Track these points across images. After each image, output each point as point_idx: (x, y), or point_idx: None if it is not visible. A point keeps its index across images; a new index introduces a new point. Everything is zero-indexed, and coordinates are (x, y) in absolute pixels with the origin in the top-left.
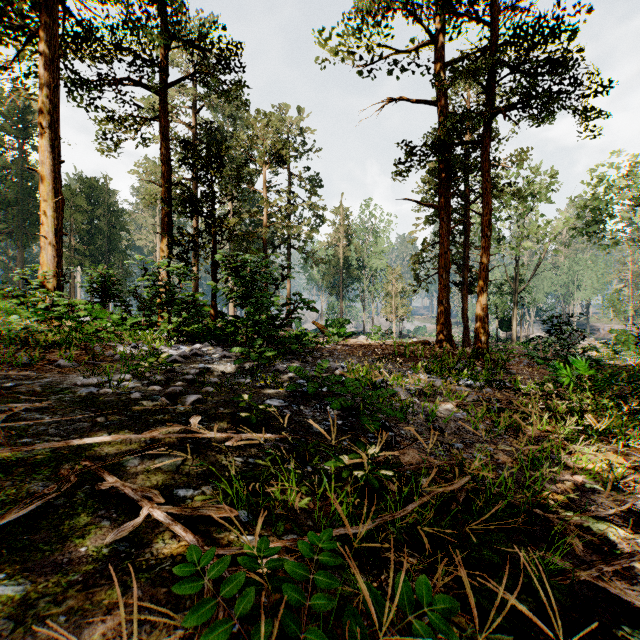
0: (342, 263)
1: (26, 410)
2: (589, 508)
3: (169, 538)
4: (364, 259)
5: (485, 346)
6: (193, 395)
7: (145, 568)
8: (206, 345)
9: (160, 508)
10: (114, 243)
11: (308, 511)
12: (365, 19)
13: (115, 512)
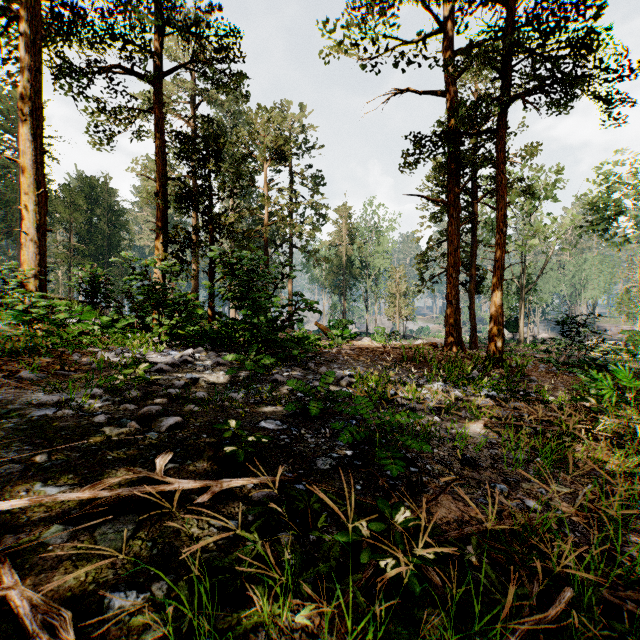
0: (345, 263)
1: None
2: None
3: None
4: (367, 258)
5: (500, 350)
6: (171, 418)
7: None
8: (199, 350)
9: None
10: (114, 243)
11: (311, 631)
12: (370, 4)
13: None
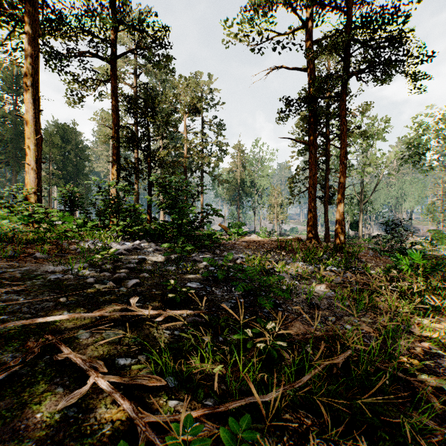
0: (239, 183)
1: (7, 292)
2: (438, 370)
3: (110, 403)
4: (255, 180)
5: (342, 242)
6: (133, 280)
7: (89, 432)
8: (143, 241)
9: (103, 377)
10: (80, 169)
11: (221, 376)
12: (256, 10)
13: (68, 379)
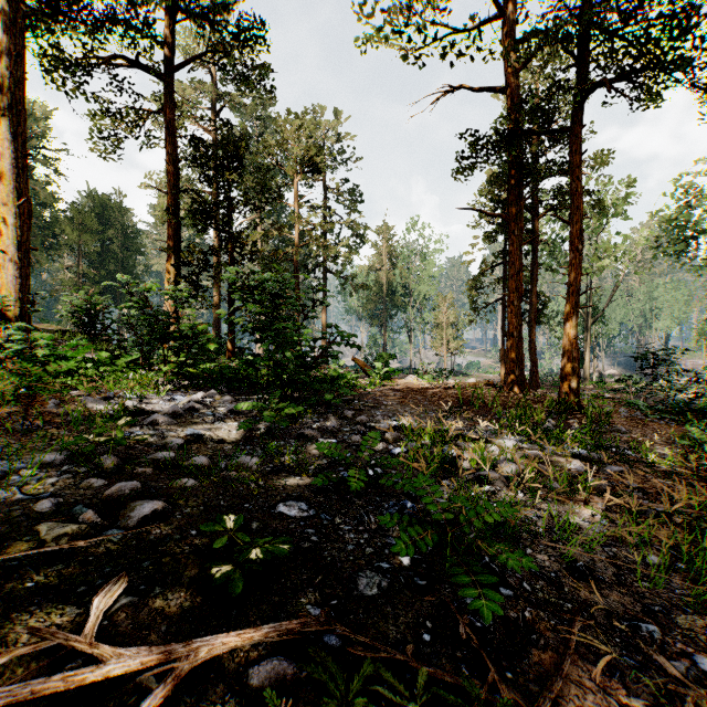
0: (385, 290)
1: None
2: None
3: None
4: (410, 285)
5: (575, 392)
6: (147, 503)
7: None
8: (212, 393)
9: None
10: (128, 268)
11: None
12: None
13: None
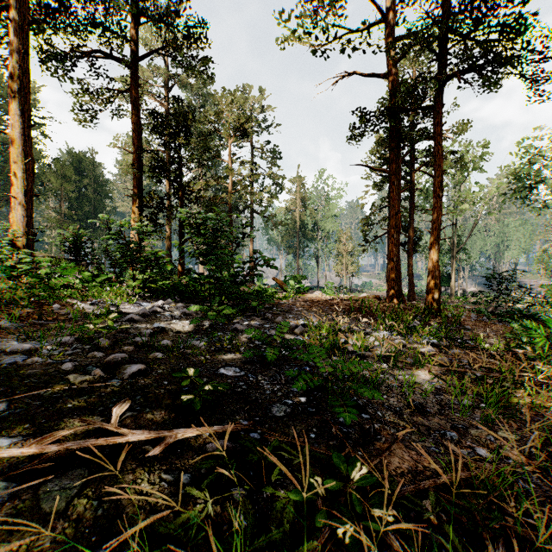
0: (299, 226)
1: None
2: None
3: None
4: (318, 222)
5: (437, 302)
6: (134, 365)
7: None
8: (169, 301)
9: None
10: (99, 209)
11: None
12: None
13: None
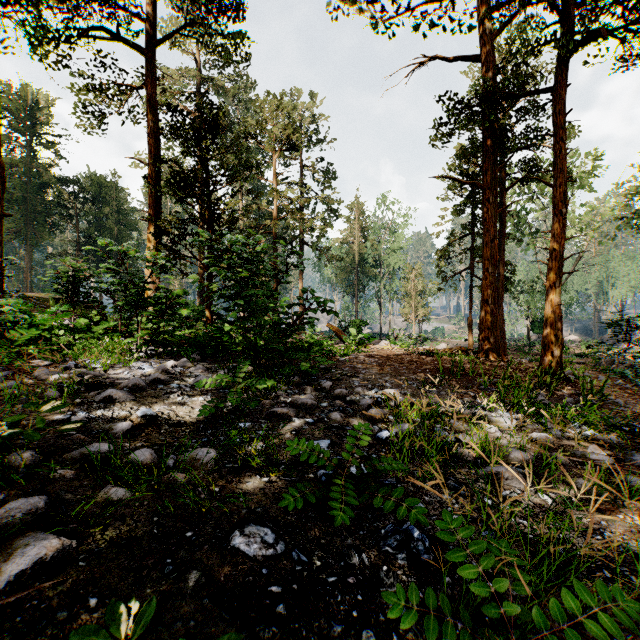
0: (357, 261)
1: None
2: None
3: None
4: (381, 256)
5: (558, 360)
6: (34, 544)
7: None
8: (183, 362)
9: None
10: (122, 242)
11: None
12: None
13: None
